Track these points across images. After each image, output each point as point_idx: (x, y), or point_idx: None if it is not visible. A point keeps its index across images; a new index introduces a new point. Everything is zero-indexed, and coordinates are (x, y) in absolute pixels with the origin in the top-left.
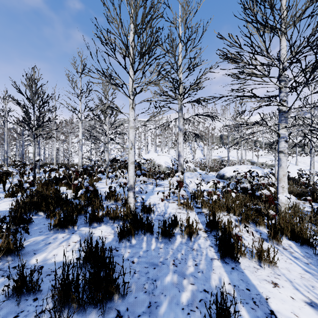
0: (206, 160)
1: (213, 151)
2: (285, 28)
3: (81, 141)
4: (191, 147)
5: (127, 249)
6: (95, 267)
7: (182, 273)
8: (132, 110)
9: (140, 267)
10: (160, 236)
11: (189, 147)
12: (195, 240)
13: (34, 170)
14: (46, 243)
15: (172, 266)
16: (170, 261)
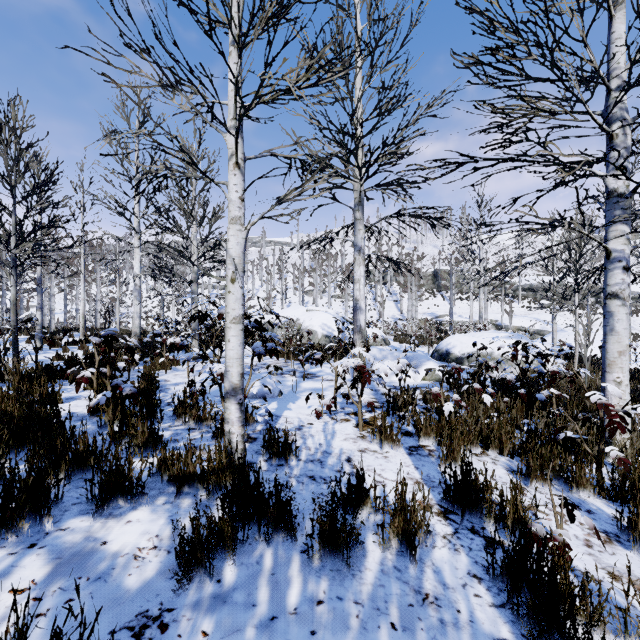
0: (408, 321)
1: (421, 304)
2: None
3: (139, 280)
4: (375, 296)
5: (201, 617)
6: None
7: None
8: (237, 172)
9: None
10: (315, 542)
11: (370, 295)
12: (423, 554)
13: (14, 342)
14: None
15: None
16: None
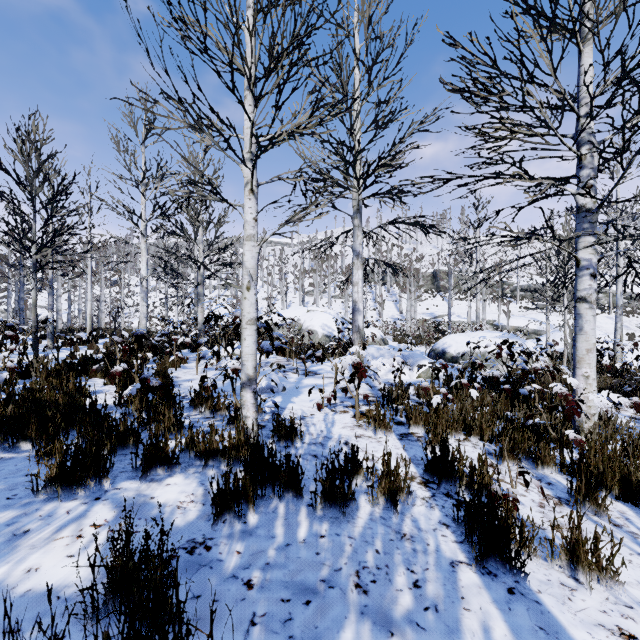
0: (407, 321)
1: (420, 305)
2: (596, 20)
3: (146, 281)
4: (375, 296)
5: (235, 543)
6: (127, 634)
7: (382, 614)
8: (252, 197)
9: (268, 600)
10: (318, 500)
11: (370, 295)
12: (404, 509)
13: (35, 341)
14: (16, 532)
15: (355, 593)
16: (349, 577)
